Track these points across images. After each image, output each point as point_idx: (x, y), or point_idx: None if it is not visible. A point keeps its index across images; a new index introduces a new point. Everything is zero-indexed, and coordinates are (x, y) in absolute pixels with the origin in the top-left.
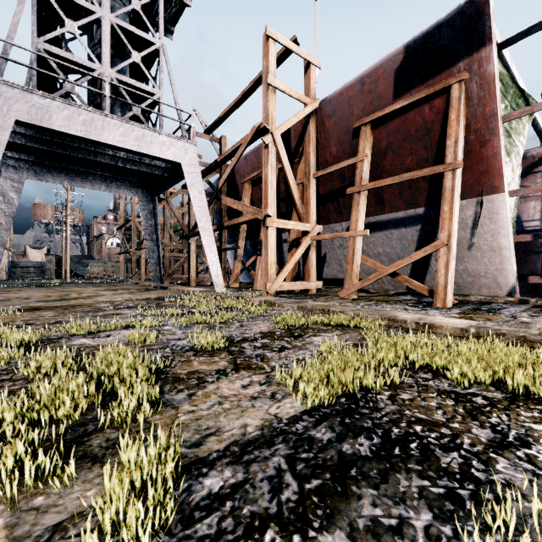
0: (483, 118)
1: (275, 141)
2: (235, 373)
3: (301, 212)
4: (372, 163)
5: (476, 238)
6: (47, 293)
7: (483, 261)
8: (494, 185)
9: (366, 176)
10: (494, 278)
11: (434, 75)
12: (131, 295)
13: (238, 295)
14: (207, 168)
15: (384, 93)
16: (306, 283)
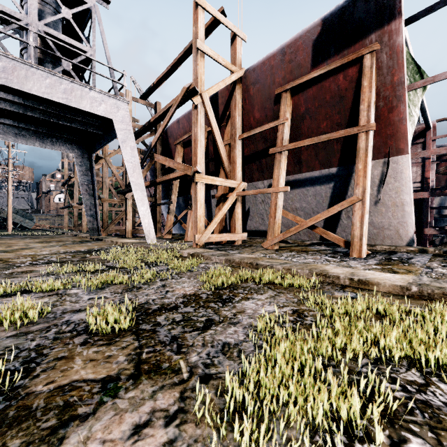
0: (391, 86)
1: (204, 102)
2: (132, 386)
3: (227, 170)
4: (291, 126)
5: (382, 195)
6: None
7: (387, 215)
8: (400, 148)
9: (286, 138)
10: (396, 230)
11: (349, 46)
12: (62, 247)
13: (168, 247)
14: (141, 129)
15: (303, 63)
16: (232, 235)
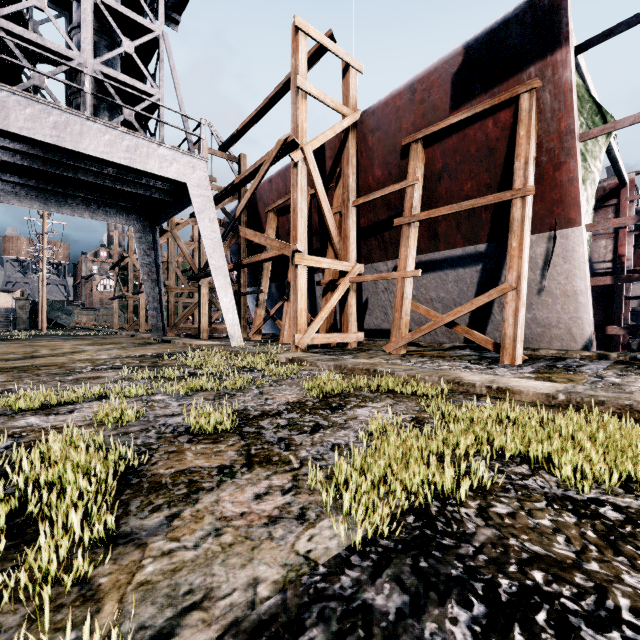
0: (557, 136)
1: (306, 158)
2: (247, 471)
3: (338, 247)
4: (424, 188)
5: (547, 281)
6: (9, 349)
7: (555, 308)
8: (570, 217)
9: (417, 204)
10: (567, 328)
11: (500, 82)
12: (122, 350)
13: (259, 350)
14: (221, 193)
15: (440, 103)
16: (344, 335)
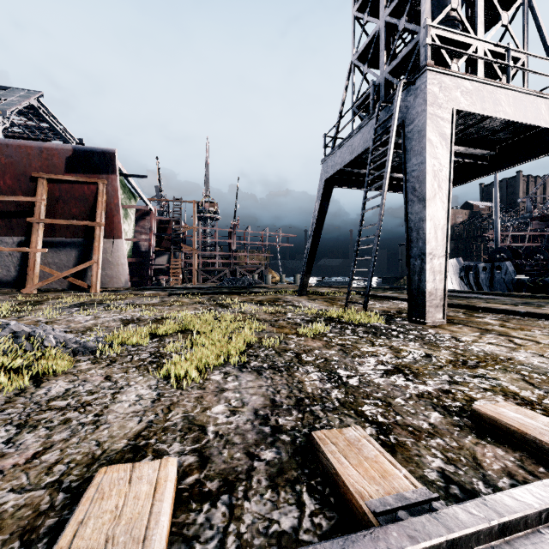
0: (114, 204)
1: None
2: (38, 306)
3: None
4: (47, 203)
5: (111, 258)
6: None
7: (115, 270)
8: (119, 235)
9: (44, 213)
10: (120, 278)
11: (91, 173)
12: None
13: None
14: None
15: (59, 166)
16: None
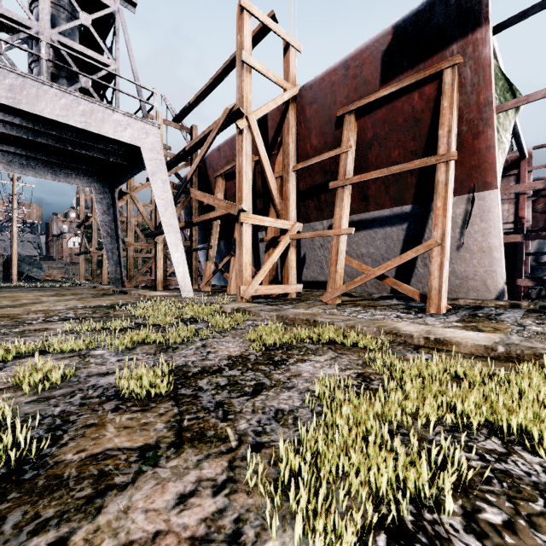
0: (476, 107)
1: (251, 126)
2: (174, 454)
3: (279, 208)
4: (356, 155)
5: (465, 238)
6: None
7: (472, 262)
8: (487, 181)
9: (350, 169)
10: (482, 280)
11: (425, 59)
12: (79, 301)
13: (207, 301)
14: (174, 158)
15: (371, 78)
16: (285, 286)
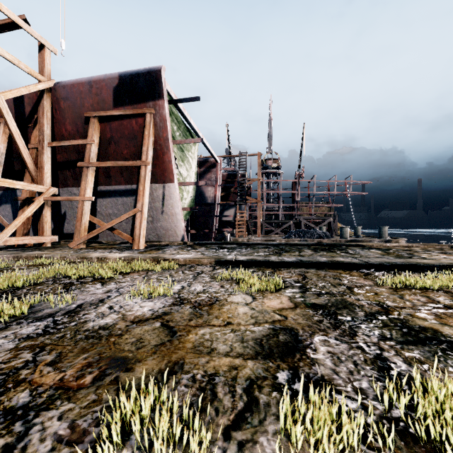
0: (163, 139)
1: None
2: None
3: (34, 174)
4: (100, 146)
5: (165, 207)
6: None
7: (169, 221)
8: (171, 178)
9: (94, 156)
10: (175, 231)
11: (137, 103)
12: None
13: None
14: None
15: (107, 100)
16: (39, 237)
